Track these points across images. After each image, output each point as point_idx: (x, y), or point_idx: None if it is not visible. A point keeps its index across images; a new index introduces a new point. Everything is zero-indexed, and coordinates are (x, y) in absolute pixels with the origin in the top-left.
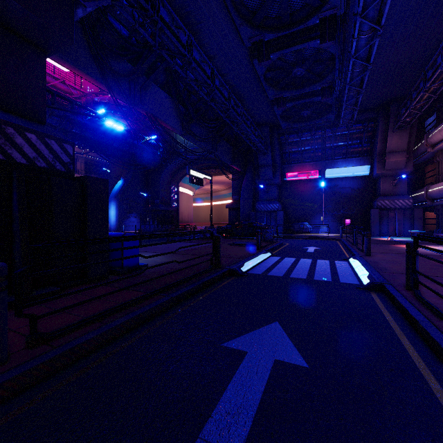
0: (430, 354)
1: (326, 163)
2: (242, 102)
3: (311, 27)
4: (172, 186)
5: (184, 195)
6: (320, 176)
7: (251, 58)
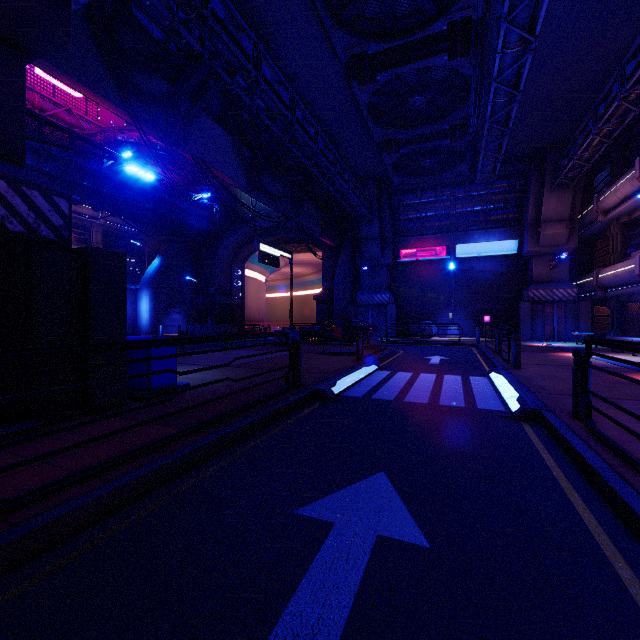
0: (614, 521)
1: (457, 235)
2: (336, 146)
3: (435, 36)
4: (234, 268)
5: (252, 281)
6: (448, 255)
7: (349, 79)
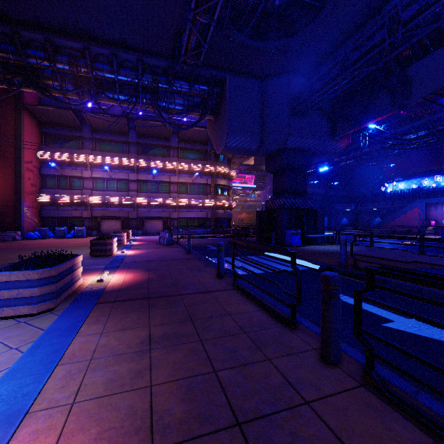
0: None
1: None
2: None
3: None
4: None
5: None
6: None
7: None
